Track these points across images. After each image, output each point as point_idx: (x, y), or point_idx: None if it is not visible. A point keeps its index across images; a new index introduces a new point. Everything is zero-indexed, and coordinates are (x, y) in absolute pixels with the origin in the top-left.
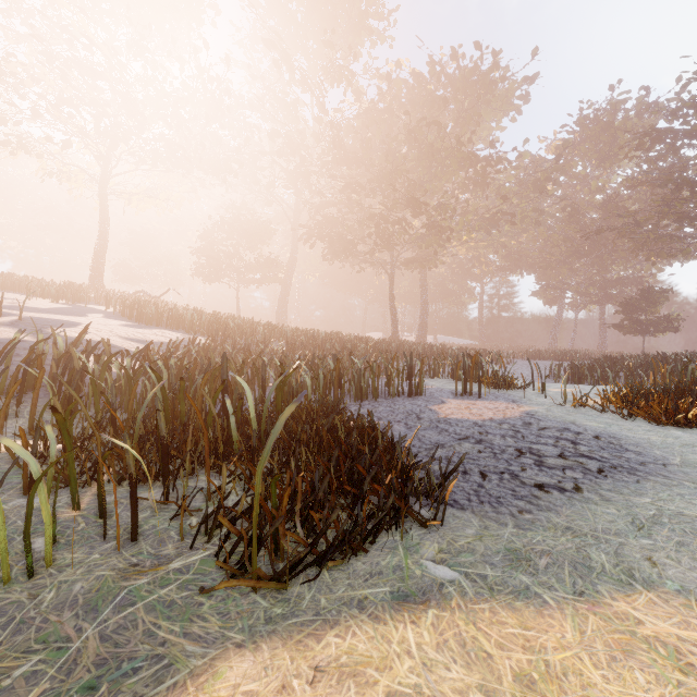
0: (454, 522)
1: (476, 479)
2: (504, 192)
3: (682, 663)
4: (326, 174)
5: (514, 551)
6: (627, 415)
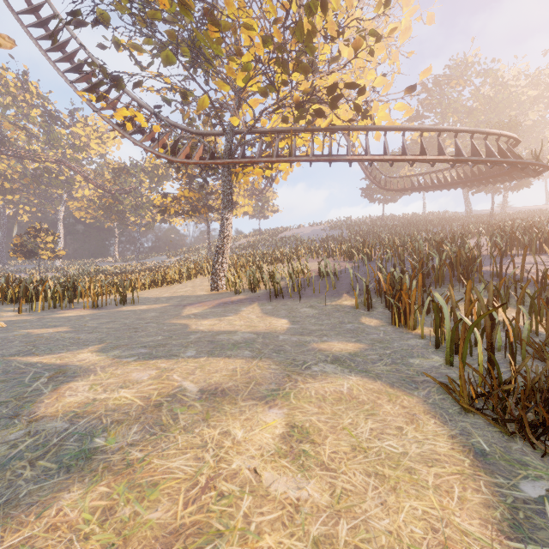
0: None
1: None
2: None
3: None
4: None
5: None
6: None
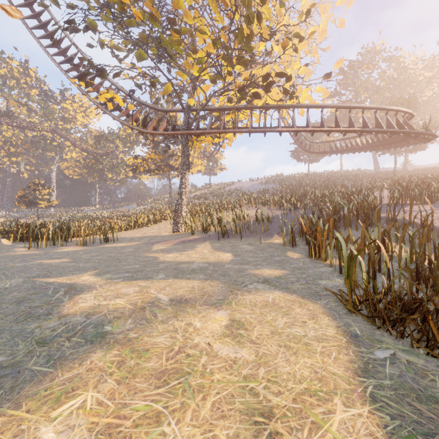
0: None
1: None
2: None
3: (311, 393)
4: None
5: (432, 399)
6: None
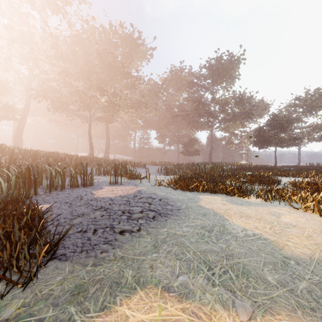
0: (52, 273)
1: (89, 235)
2: (143, 93)
3: None
4: (49, 62)
5: (80, 286)
6: (175, 188)
